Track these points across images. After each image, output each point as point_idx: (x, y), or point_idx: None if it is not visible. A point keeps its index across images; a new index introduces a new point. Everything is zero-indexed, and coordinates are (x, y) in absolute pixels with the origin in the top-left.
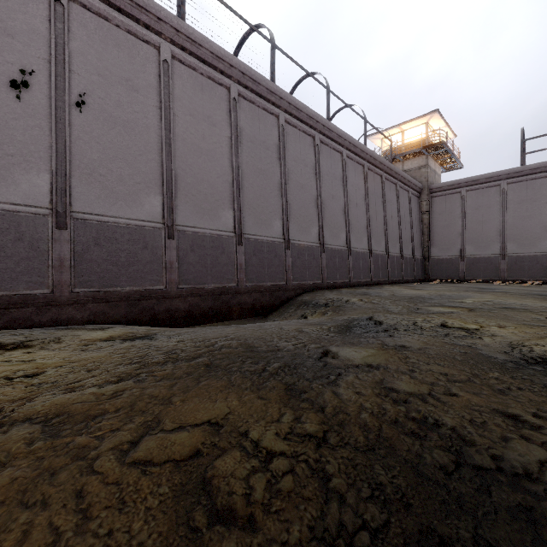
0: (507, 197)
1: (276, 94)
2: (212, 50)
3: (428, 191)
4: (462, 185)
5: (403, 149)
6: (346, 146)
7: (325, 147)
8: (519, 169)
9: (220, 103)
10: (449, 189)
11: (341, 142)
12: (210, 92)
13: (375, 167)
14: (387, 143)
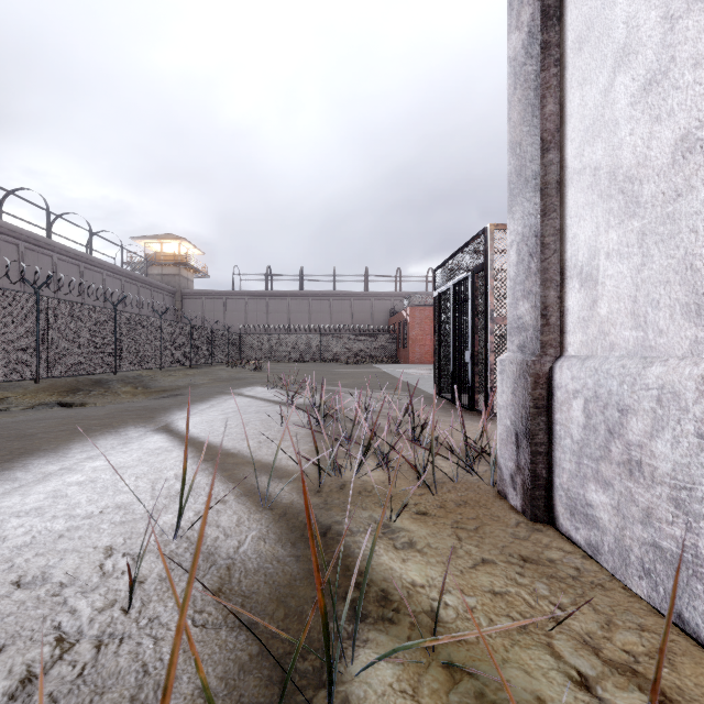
0: (227, 307)
1: (52, 245)
2: (9, 228)
3: (181, 294)
4: (203, 294)
5: (163, 257)
6: (106, 269)
7: (89, 271)
8: (232, 292)
9: (12, 255)
10: (195, 295)
11: (102, 267)
12: (6, 250)
13: (132, 280)
14: (151, 246)
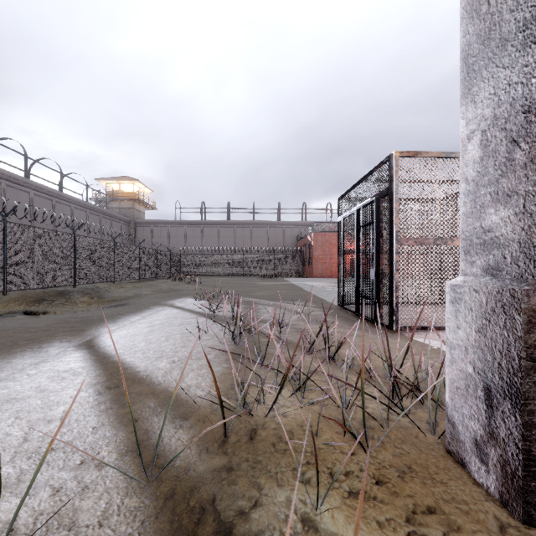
0: (170, 233)
1: (29, 183)
2: None
3: (134, 223)
4: (151, 223)
5: (120, 194)
6: (74, 203)
7: (59, 204)
8: (174, 221)
9: None
10: (146, 224)
11: (70, 201)
12: None
13: (95, 212)
14: (111, 185)
